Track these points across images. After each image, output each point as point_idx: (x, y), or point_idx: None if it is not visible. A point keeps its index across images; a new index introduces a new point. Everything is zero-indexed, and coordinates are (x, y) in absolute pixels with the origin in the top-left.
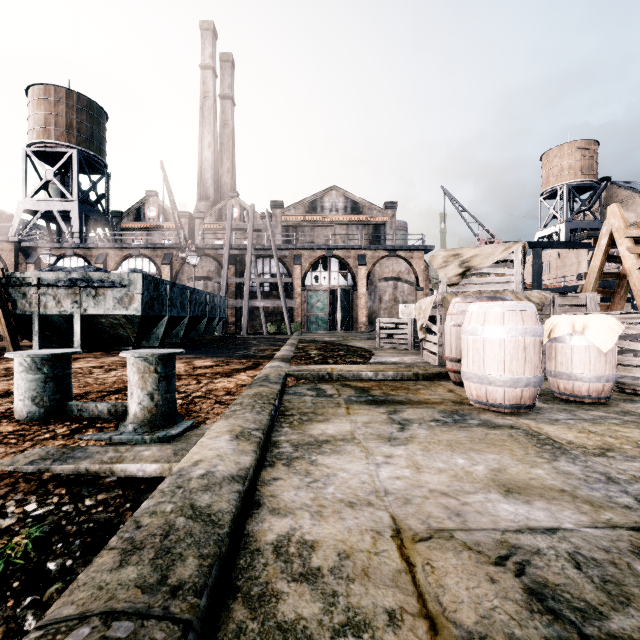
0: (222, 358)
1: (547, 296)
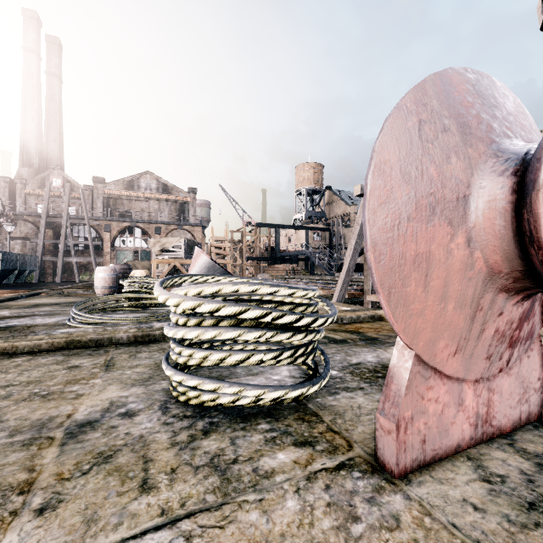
0: (17, 289)
1: None
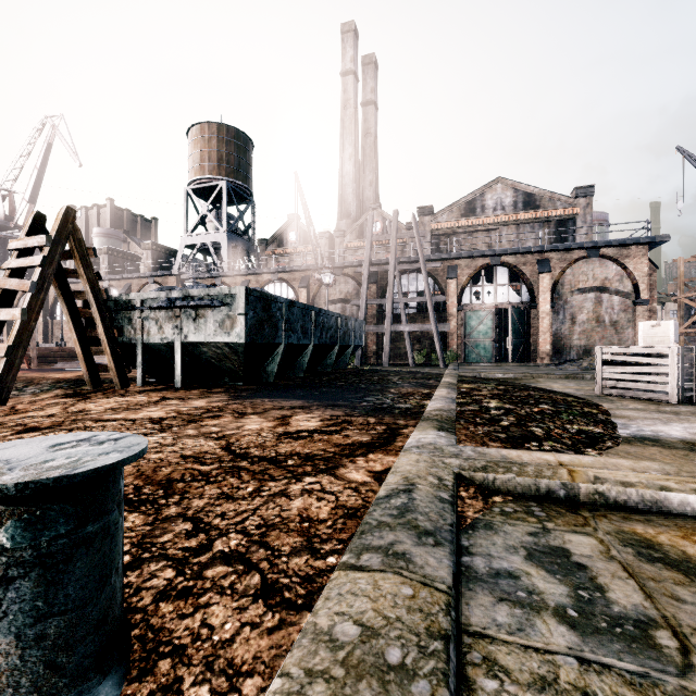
0: (339, 411)
1: None
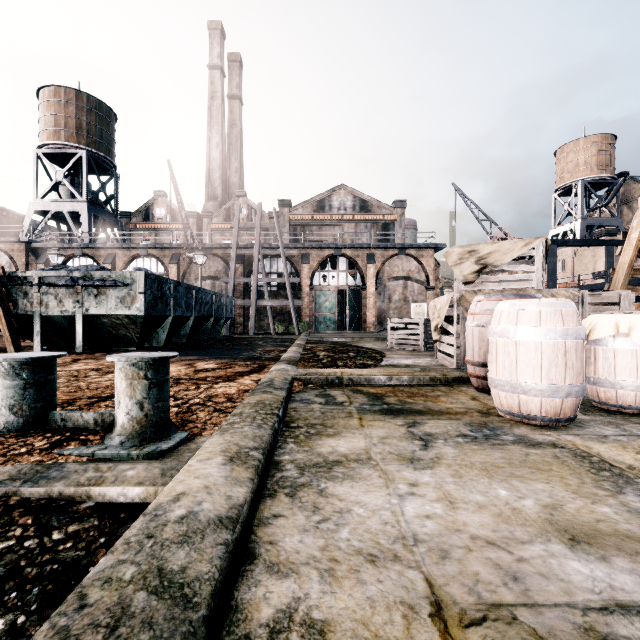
0: (226, 360)
1: (576, 294)
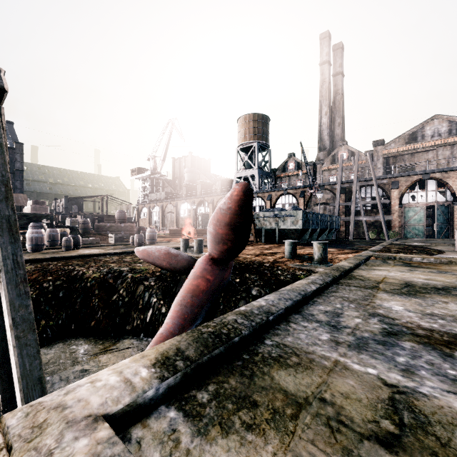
0: (339, 249)
1: None
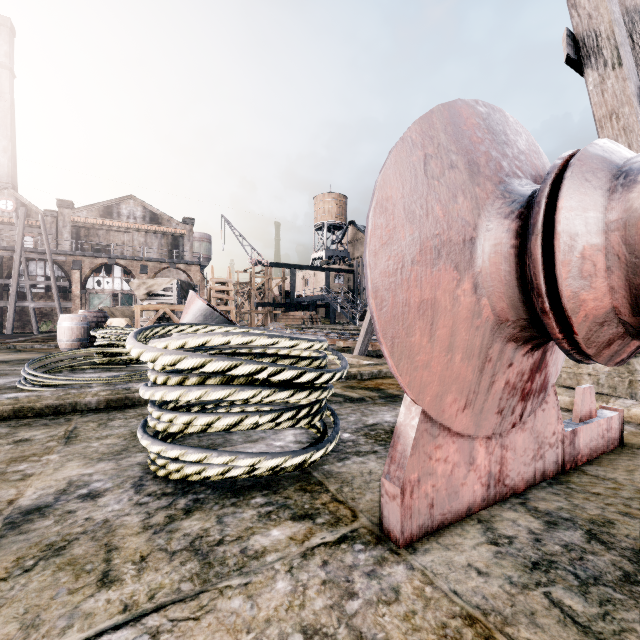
0: None
1: None
